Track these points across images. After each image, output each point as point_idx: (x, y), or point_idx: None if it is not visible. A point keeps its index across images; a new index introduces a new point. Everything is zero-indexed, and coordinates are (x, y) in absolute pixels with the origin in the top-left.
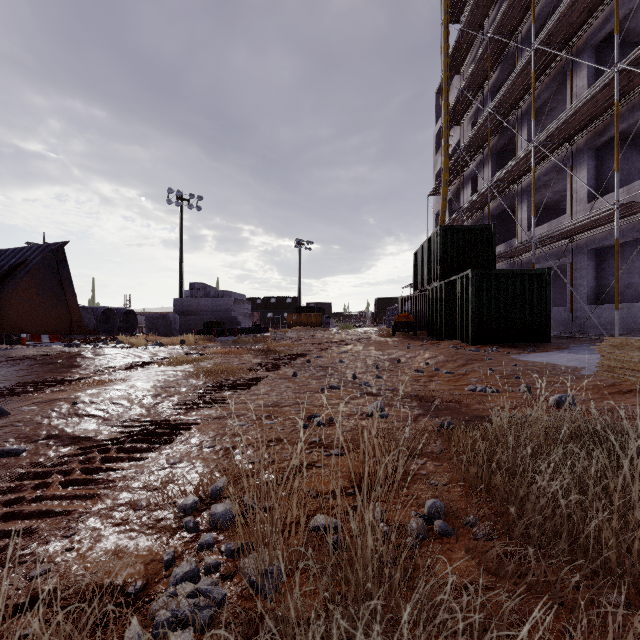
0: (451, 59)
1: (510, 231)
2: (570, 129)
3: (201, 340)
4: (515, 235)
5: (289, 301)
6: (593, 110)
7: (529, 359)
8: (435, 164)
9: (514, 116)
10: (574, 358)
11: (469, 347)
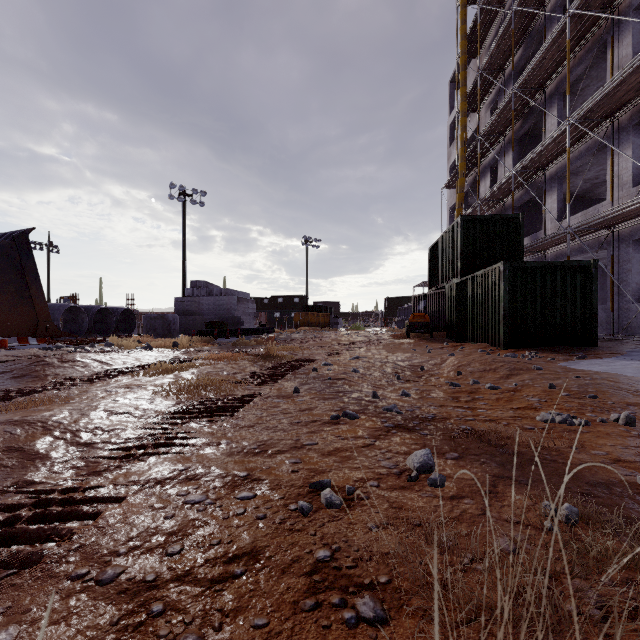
0: (468, 41)
1: (534, 224)
2: (613, 103)
3: (199, 342)
4: (537, 229)
5: (296, 301)
6: None
7: (585, 368)
8: (449, 156)
9: (540, 97)
10: None
11: (501, 351)
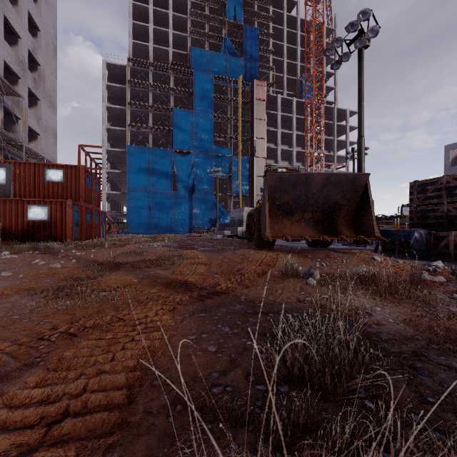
0: None
1: None
2: None
3: None
4: None
5: None
6: None
7: None
8: None
9: None
10: None
11: None
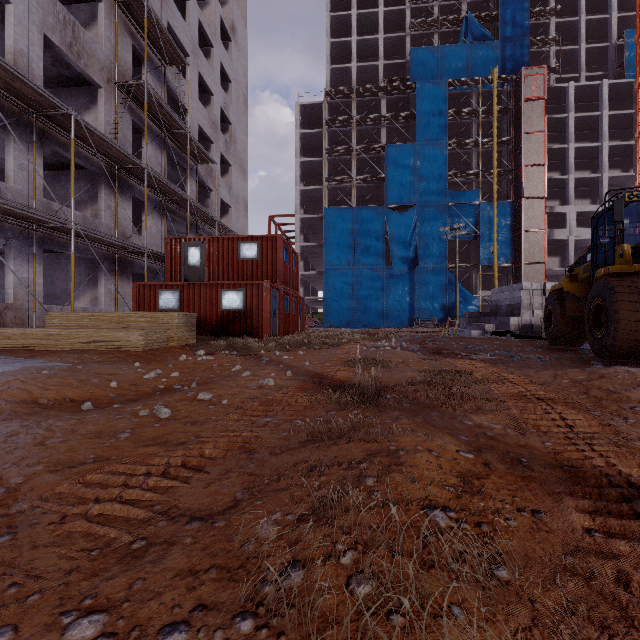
0: None
1: None
2: None
3: None
4: None
5: None
6: None
7: None
8: None
9: None
10: None
11: None
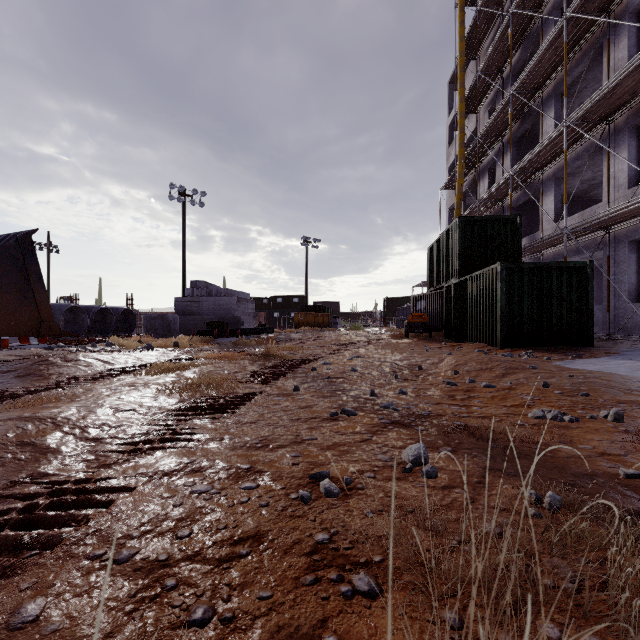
0: (467, 43)
1: (532, 224)
2: (609, 105)
3: (199, 342)
4: (535, 230)
5: (296, 301)
6: (639, 81)
7: (579, 367)
8: (448, 157)
9: (538, 99)
10: (637, 366)
11: (498, 351)
